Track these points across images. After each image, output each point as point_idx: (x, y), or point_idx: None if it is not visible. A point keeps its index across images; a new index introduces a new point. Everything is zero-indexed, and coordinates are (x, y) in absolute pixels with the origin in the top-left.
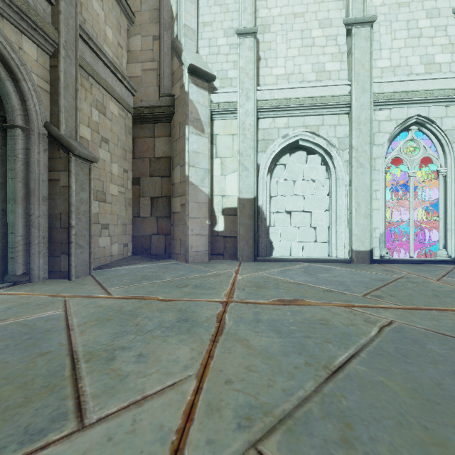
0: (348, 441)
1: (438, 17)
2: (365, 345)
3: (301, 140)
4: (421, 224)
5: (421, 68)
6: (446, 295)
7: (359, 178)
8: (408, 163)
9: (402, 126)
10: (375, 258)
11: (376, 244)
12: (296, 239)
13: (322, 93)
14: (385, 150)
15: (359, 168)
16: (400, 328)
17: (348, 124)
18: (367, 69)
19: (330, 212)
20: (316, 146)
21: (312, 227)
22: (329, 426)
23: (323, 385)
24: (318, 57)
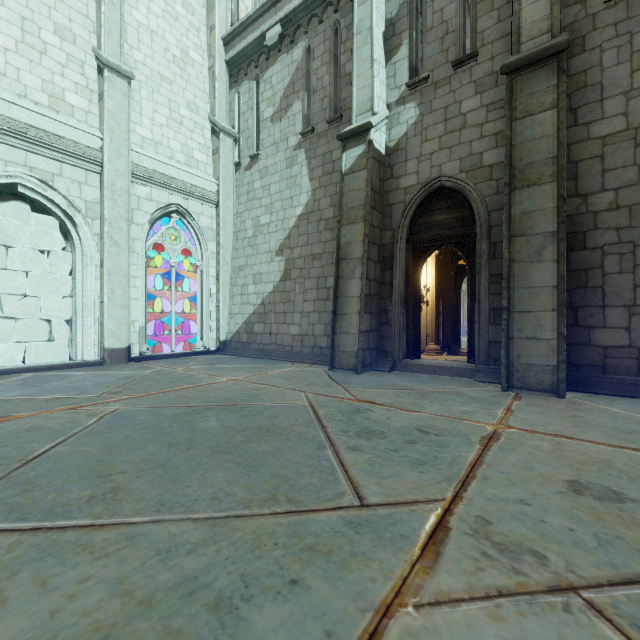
0: (26, 491)
1: (197, 114)
2: (78, 433)
3: (22, 185)
4: (184, 316)
5: (183, 157)
6: (180, 380)
7: (114, 259)
8: (170, 251)
9: (164, 211)
10: (135, 356)
11: (136, 340)
12: (11, 338)
13: (59, 131)
14: (146, 232)
15: (114, 247)
16: (122, 412)
17: (100, 187)
18: (124, 130)
19: (74, 298)
20: (50, 203)
21: (43, 320)
22: (10, 491)
23: (13, 472)
24: (54, 76)
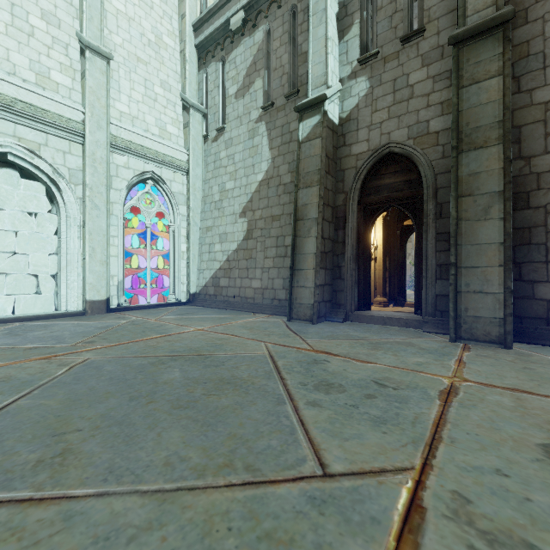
0: None
1: (170, 92)
2: (44, 384)
3: (12, 154)
4: (158, 272)
5: (157, 130)
6: (151, 330)
7: (94, 220)
8: (146, 214)
9: (140, 178)
10: (114, 307)
11: (114, 293)
12: (2, 291)
13: (45, 105)
14: (124, 196)
15: (94, 210)
16: (92, 362)
17: (82, 156)
18: (103, 105)
19: (59, 256)
20: (37, 170)
21: (31, 275)
22: None
23: None
24: (41, 56)
